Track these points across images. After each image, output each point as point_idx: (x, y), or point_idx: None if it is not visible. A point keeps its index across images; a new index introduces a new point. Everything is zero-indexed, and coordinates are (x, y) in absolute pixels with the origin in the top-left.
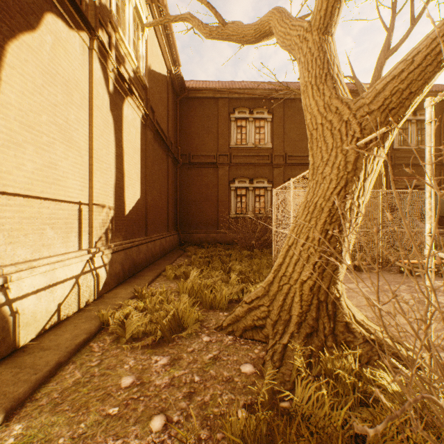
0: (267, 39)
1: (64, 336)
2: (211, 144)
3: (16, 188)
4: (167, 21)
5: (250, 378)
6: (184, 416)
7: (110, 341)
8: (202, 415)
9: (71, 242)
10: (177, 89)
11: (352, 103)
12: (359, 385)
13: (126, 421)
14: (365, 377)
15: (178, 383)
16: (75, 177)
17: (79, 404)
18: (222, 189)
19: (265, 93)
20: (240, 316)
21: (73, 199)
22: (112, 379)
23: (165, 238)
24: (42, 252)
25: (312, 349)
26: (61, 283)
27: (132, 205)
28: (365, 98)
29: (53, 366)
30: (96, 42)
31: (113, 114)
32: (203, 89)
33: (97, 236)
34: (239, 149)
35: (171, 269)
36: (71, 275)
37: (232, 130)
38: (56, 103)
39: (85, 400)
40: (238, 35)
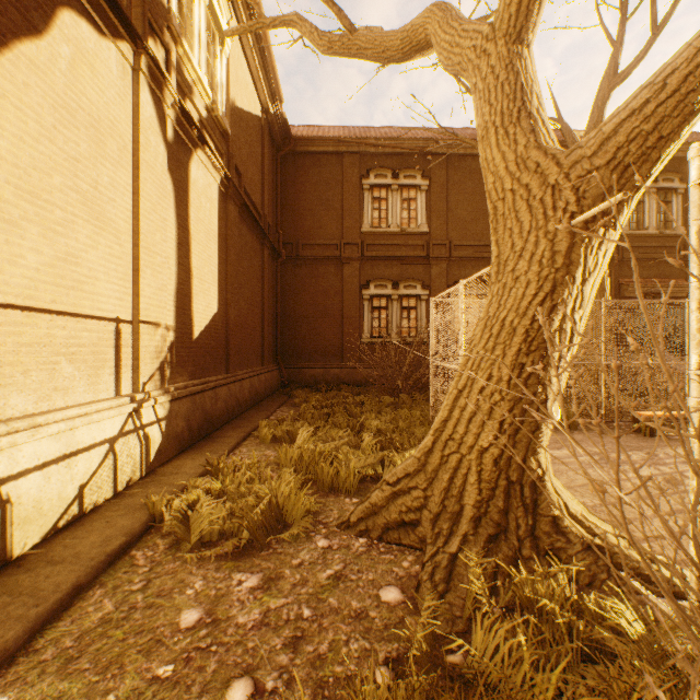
0: (422, 56)
1: (88, 540)
2: (332, 227)
3: (8, 295)
4: (260, 26)
5: (395, 612)
6: (285, 681)
7: (165, 548)
8: (316, 679)
9: (102, 384)
10: (278, 138)
11: (563, 156)
12: (580, 626)
13: (186, 690)
14: (587, 609)
15: (276, 622)
16: (110, 278)
17: (107, 660)
18: (349, 298)
19: (417, 145)
20: (378, 505)
21: (107, 313)
22: (166, 613)
23: (258, 377)
24: (54, 400)
25: (498, 563)
26: (85, 451)
27: (204, 323)
28: (585, 148)
29: (67, 592)
30: (145, 59)
31: (173, 176)
32: (319, 139)
33: (146, 373)
34: (377, 234)
35: (268, 426)
36: (103, 437)
37: (366, 205)
38: (77, 157)
39: (118, 652)
40: (375, 48)
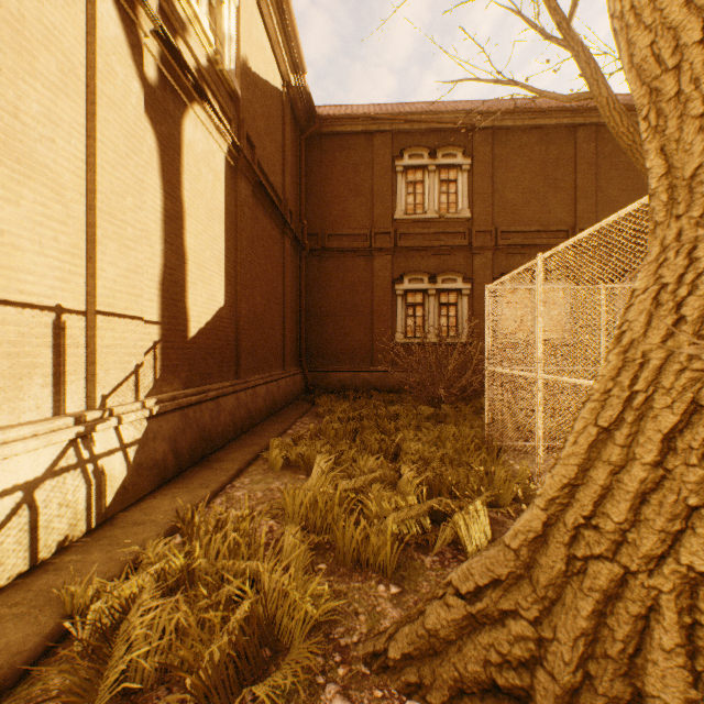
0: None
1: None
2: (362, 215)
3: None
4: None
5: None
6: None
7: None
8: None
9: (28, 399)
10: (302, 118)
11: None
12: None
13: None
14: None
15: None
16: (44, 249)
17: None
18: (380, 294)
19: (458, 119)
20: (441, 635)
21: (37, 299)
22: None
23: (277, 382)
24: None
25: None
26: None
27: (204, 318)
28: None
29: None
30: None
31: (157, 129)
32: (347, 117)
33: (108, 382)
34: (411, 222)
35: (280, 446)
36: (10, 482)
37: (399, 189)
38: None
39: None
40: None
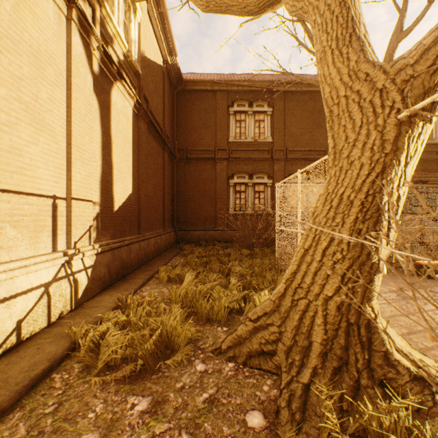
0: (272, 10)
1: (18, 365)
2: (209, 138)
3: None
4: None
5: None
6: None
7: (78, 371)
8: None
9: (41, 243)
10: (174, 81)
11: (388, 66)
12: None
13: None
14: None
15: None
16: (48, 167)
17: None
18: (220, 185)
19: (265, 85)
20: (243, 336)
21: (45, 192)
22: None
23: (160, 236)
24: None
25: (343, 392)
26: (23, 294)
27: (122, 200)
28: (408, 58)
29: None
30: (75, 12)
31: (99, 98)
32: (201, 81)
33: (77, 235)
34: (238, 143)
35: (165, 271)
36: (39, 283)
37: (231, 124)
38: (20, 76)
39: None
40: (239, 4)
